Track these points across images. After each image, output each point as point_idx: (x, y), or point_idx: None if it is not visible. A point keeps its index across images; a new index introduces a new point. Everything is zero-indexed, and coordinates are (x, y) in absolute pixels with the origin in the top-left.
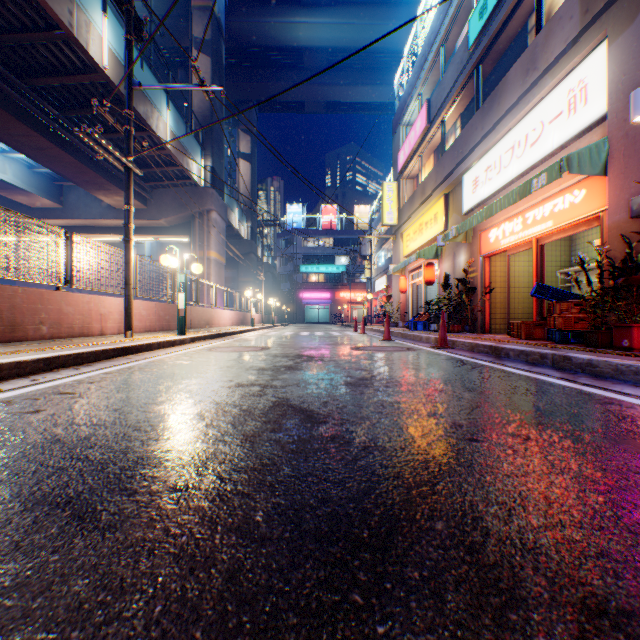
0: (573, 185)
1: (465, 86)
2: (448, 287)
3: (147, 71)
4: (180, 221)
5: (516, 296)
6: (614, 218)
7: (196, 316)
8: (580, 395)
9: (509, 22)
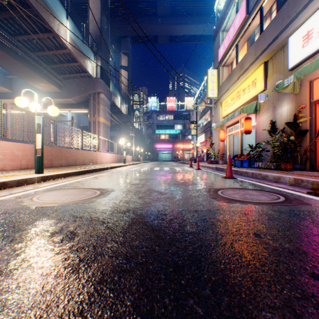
0: None
1: None
2: (275, 132)
3: None
4: (82, 100)
5: None
6: None
7: (80, 156)
8: None
9: None
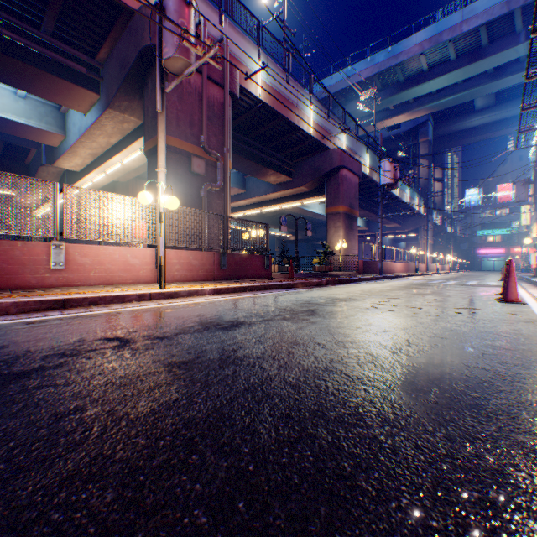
0: None
1: None
2: None
3: (412, 192)
4: (412, 229)
5: None
6: None
7: (430, 267)
8: None
9: None
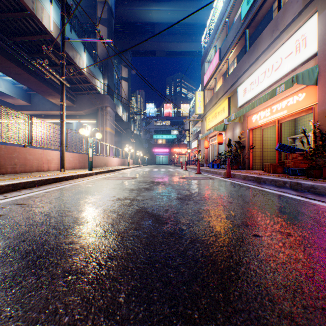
0: (298, 91)
1: (239, 40)
2: (230, 145)
3: (73, 34)
4: (91, 112)
5: (266, 150)
6: (321, 108)
7: (99, 161)
8: (311, 205)
9: (263, 6)
